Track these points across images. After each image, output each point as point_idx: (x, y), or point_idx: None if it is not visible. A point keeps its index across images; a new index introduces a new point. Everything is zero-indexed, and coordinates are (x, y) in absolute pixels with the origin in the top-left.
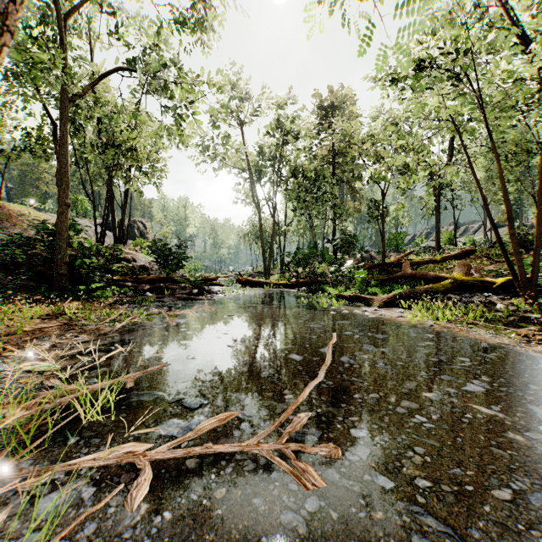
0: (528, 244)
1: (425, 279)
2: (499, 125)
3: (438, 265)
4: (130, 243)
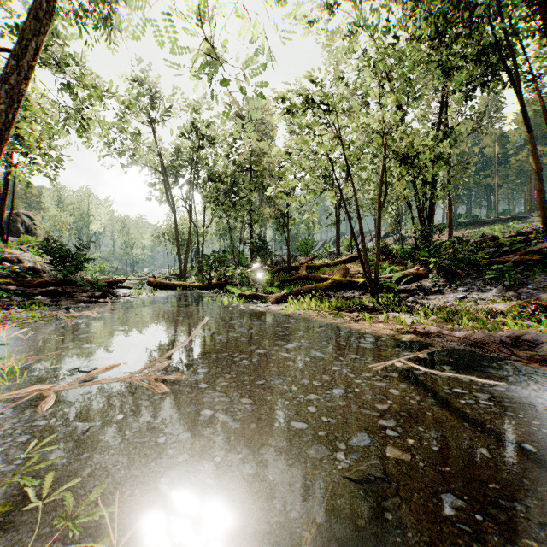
0: (388, 253)
1: (315, 280)
2: (363, 162)
3: (329, 268)
4: (12, 240)
